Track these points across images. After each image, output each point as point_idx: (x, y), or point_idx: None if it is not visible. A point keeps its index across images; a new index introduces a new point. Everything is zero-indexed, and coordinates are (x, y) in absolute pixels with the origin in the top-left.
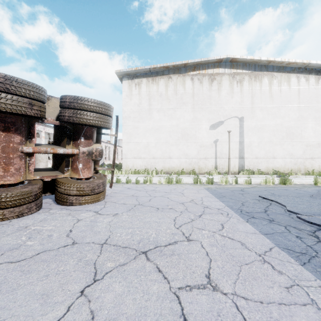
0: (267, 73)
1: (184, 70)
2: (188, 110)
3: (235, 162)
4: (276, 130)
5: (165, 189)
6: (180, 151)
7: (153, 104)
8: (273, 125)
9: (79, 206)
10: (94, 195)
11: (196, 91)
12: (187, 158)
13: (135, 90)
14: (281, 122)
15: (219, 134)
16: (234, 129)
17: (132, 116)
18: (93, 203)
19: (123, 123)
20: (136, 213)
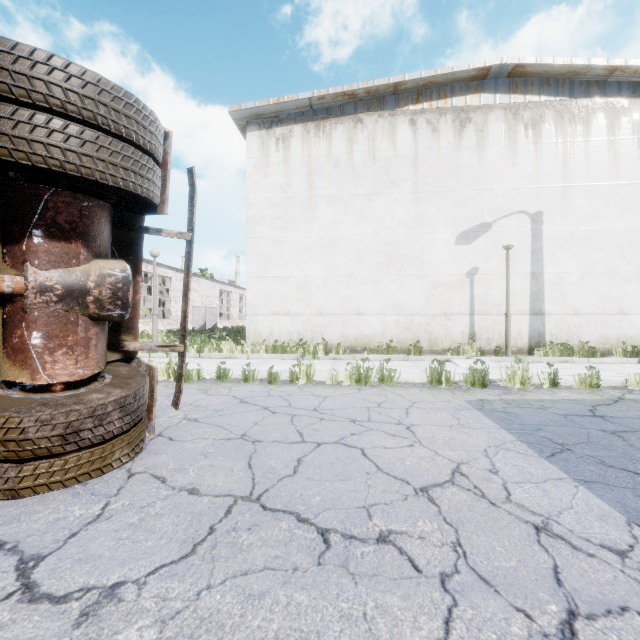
0: (604, 102)
1: (393, 103)
2: (404, 197)
3: (521, 325)
4: (628, 243)
5: (351, 408)
6: (383, 298)
7: (319, 185)
8: (620, 230)
9: (3, 505)
10: (77, 455)
11: (422, 152)
12: (400, 314)
13: (275, 154)
14: (639, 224)
15: (481, 254)
16: (518, 243)
17: (269, 214)
18: (72, 486)
19: (248, 232)
20: (213, 588)
